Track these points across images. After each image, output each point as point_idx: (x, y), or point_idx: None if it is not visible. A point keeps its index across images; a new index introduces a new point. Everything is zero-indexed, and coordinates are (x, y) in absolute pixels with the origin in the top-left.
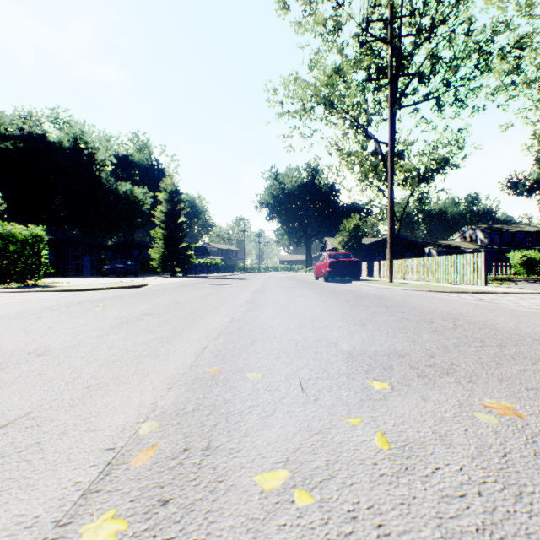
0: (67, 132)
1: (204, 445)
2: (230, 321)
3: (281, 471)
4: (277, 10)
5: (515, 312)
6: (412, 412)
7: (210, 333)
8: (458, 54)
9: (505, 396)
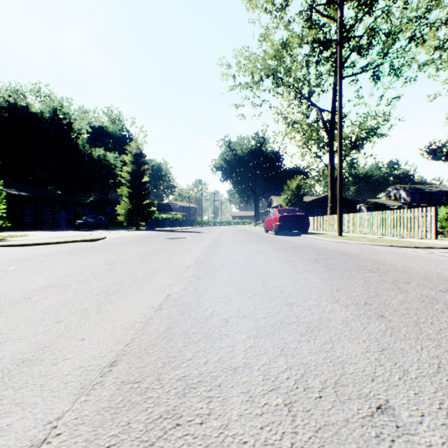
0: (48, 105)
1: None
2: (161, 303)
3: None
4: None
5: None
6: None
7: (104, 350)
8: (394, 29)
9: None
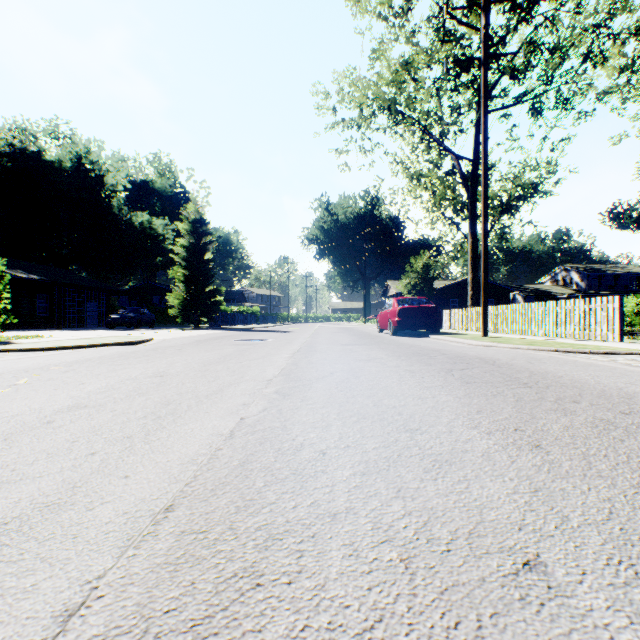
0: (69, 150)
1: None
2: (233, 429)
3: None
4: None
5: None
6: None
7: (156, 491)
8: (562, 42)
9: None
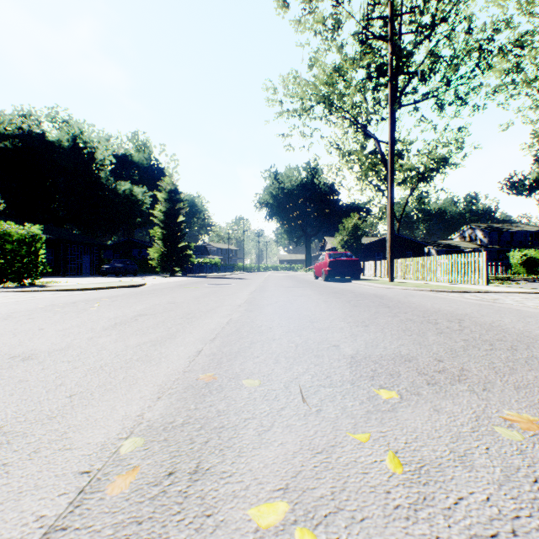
0: (66, 132)
1: (192, 468)
2: (228, 322)
3: (279, 503)
4: (276, 8)
5: (522, 313)
6: (425, 426)
7: (206, 335)
8: (458, 52)
9: (525, 406)
